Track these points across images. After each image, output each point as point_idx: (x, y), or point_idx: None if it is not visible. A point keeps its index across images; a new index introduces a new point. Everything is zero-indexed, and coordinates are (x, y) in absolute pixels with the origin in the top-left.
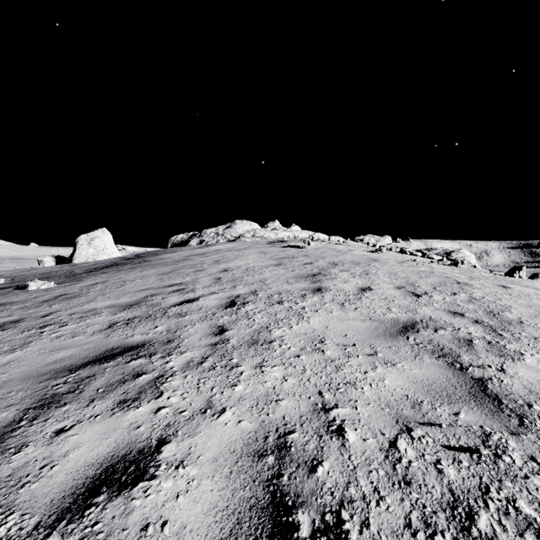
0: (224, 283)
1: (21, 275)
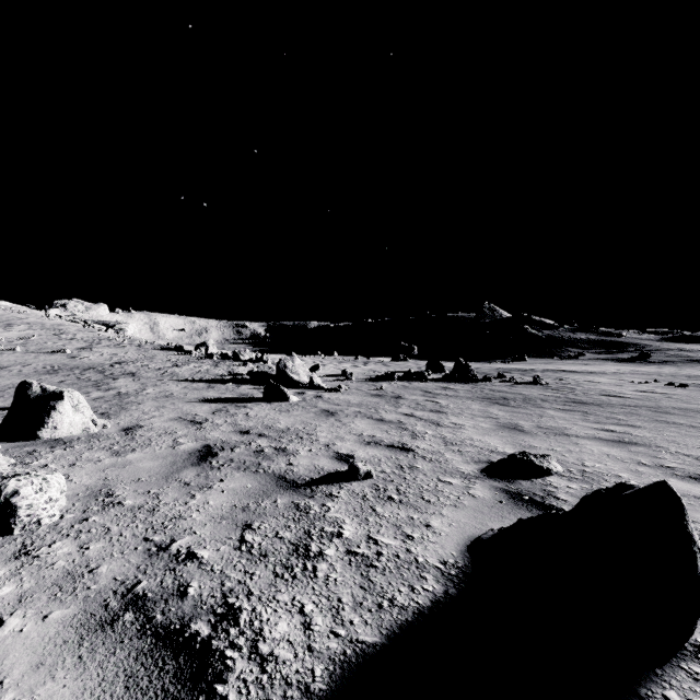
0: None
1: None
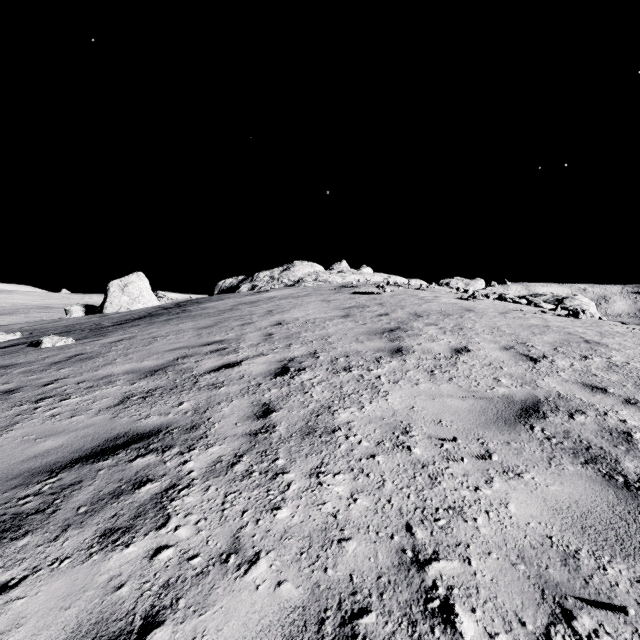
0: (276, 341)
1: (42, 328)
